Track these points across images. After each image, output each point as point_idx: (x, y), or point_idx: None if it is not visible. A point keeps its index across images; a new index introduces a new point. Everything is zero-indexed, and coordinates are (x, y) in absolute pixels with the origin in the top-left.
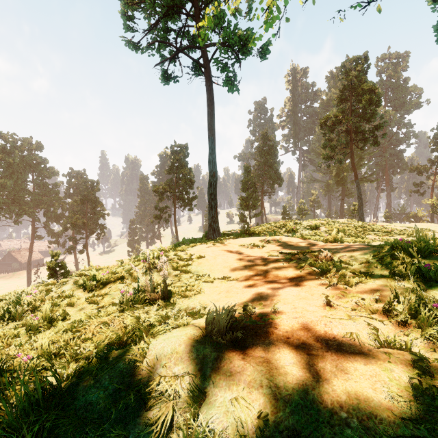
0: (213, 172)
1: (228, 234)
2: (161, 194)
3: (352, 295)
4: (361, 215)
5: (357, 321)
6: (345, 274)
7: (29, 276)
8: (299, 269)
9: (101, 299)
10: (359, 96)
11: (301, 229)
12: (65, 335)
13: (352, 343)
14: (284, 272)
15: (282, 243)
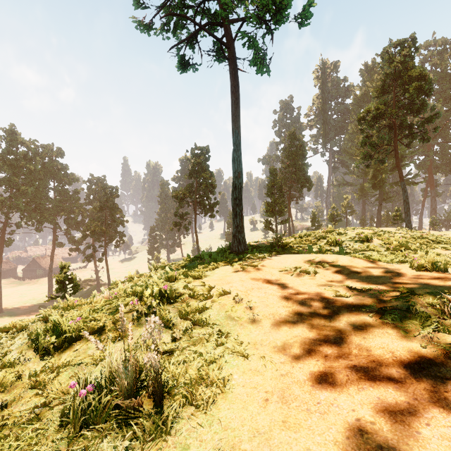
0: (237, 172)
1: (256, 246)
2: (181, 199)
3: None
4: (408, 223)
5: None
6: None
7: (50, 284)
8: (414, 337)
9: (53, 378)
10: (405, 85)
11: (347, 241)
12: None
13: None
14: (383, 340)
15: (343, 268)
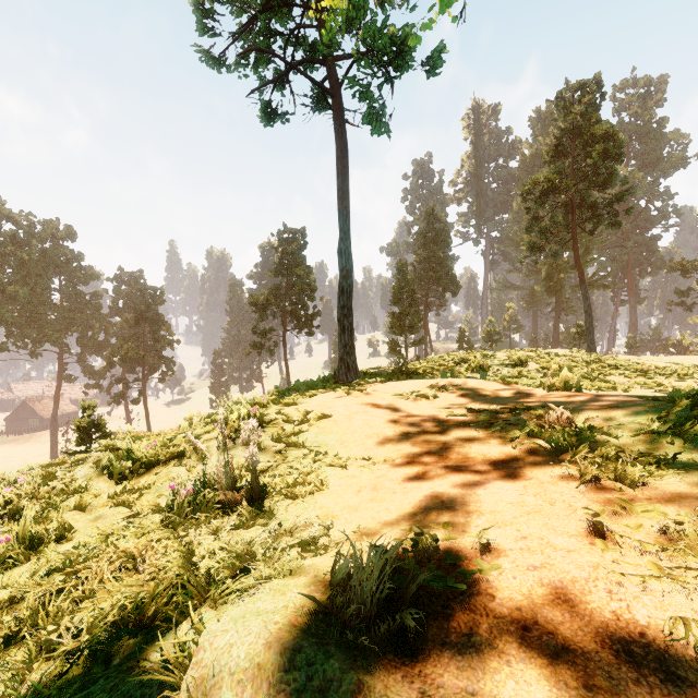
0: (346, 270)
1: (372, 374)
2: (263, 308)
3: (643, 508)
4: (591, 343)
5: (684, 584)
6: (608, 457)
7: (53, 440)
8: (510, 443)
9: (138, 497)
10: (587, 146)
11: (495, 366)
12: (51, 577)
13: (697, 658)
14: (481, 447)
15: (469, 392)
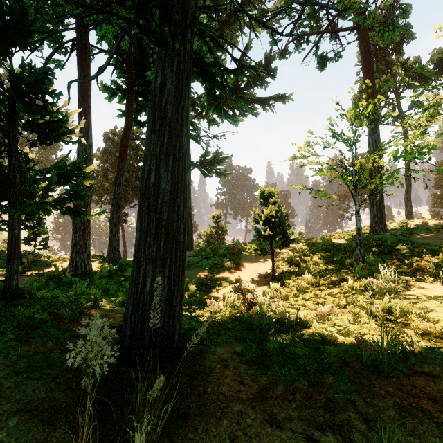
0: (408, 184)
1: None
2: (344, 197)
3: None
4: None
5: None
6: None
7: None
8: None
9: None
10: None
11: None
12: None
13: None
14: None
15: None
